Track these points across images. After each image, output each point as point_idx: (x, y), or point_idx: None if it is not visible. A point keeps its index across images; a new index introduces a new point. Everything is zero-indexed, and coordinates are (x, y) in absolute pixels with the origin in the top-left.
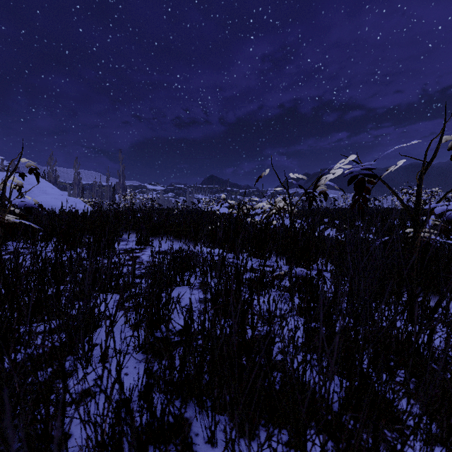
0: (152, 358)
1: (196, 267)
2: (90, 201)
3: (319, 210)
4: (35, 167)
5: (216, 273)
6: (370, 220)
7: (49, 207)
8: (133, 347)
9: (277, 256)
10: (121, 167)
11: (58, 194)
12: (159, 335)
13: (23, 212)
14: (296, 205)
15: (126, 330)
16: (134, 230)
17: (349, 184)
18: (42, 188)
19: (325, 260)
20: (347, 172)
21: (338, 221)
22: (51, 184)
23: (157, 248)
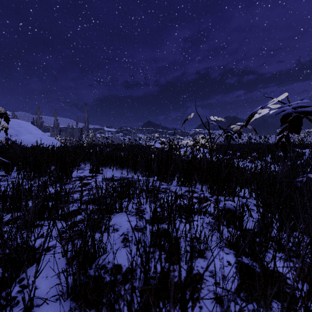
0: (80, 308)
1: (134, 193)
2: (63, 139)
3: (225, 145)
4: (5, 111)
5: (150, 203)
6: (263, 152)
7: (29, 144)
8: (61, 295)
9: (202, 186)
10: (86, 115)
11: (40, 134)
12: (92, 273)
13: (3, 147)
14: (208, 141)
15: (61, 266)
16: (90, 161)
17: (282, 122)
18: (28, 130)
19: (240, 187)
20: (279, 111)
21: (239, 153)
22: (35, 127)
23: (105, 176)
